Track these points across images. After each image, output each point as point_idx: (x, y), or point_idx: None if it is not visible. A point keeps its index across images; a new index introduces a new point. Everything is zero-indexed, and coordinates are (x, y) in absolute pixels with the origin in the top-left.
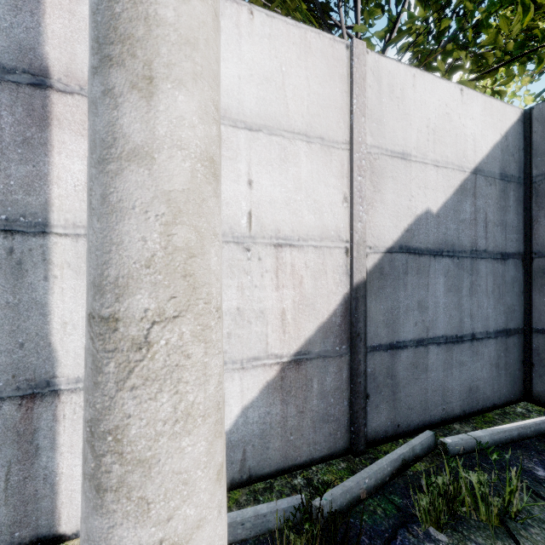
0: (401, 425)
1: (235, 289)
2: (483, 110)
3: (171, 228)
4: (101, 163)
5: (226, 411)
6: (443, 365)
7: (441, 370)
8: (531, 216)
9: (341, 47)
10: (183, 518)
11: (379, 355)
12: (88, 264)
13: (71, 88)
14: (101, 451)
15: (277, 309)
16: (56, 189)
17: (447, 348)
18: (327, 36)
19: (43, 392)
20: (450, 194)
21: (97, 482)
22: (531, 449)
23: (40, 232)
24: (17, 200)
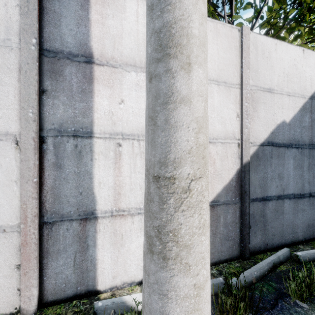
0: (268, 244)
1: None
2: None
3: (198, 135)
4: (164, 104)
5: None
6: (292, 211)
7: (291, 214)
8: None
9: (236, 30)
10: (202, 275)
11: (256, 204)
12: (152, 152)
13: (102, 62)
14: (166, 240)
15: None
16: (96, 114)
17: (295, 201)
18: (228, 25)
19: (90, 217)
20: (297, 111)
21: (163, 255)
22: None
23: (89, 136)
24: (79, 120)
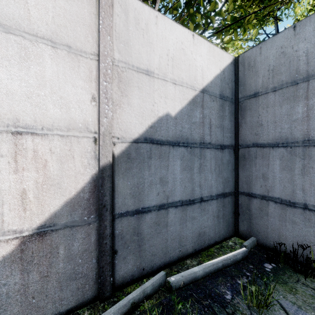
0: (146, 268)
1: None
2: (208, 52)
3: None
4: None
5: None
6: (179, 221)
7: (178, 224)
8: (238, 123)
9: None
10: None
11: (126, 219)
12: None
13: None
14: None
15: (15, 190)
16: None
17: (183, 209)
18: None
19: None
20: (185, 104)
21: None
22: (228, 275)
23: None
24: None
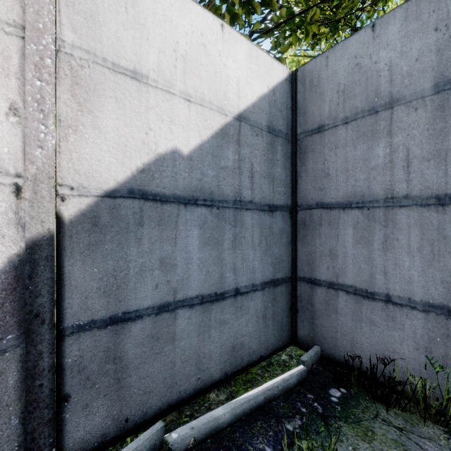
0: (132, 418)
1: None
2: (248, 56)
3: None
4: None
5: None
6: (197, 329)
7: (195, 335)
8: (297, 171)
9: None
10: None
11: (90, 336)
12: None
13: None
14: None
15: None
16: None
17: (203, 309)
18: None
19: None
20: (208, 136)
21: None
22: (273, 415)
23: None
24: None
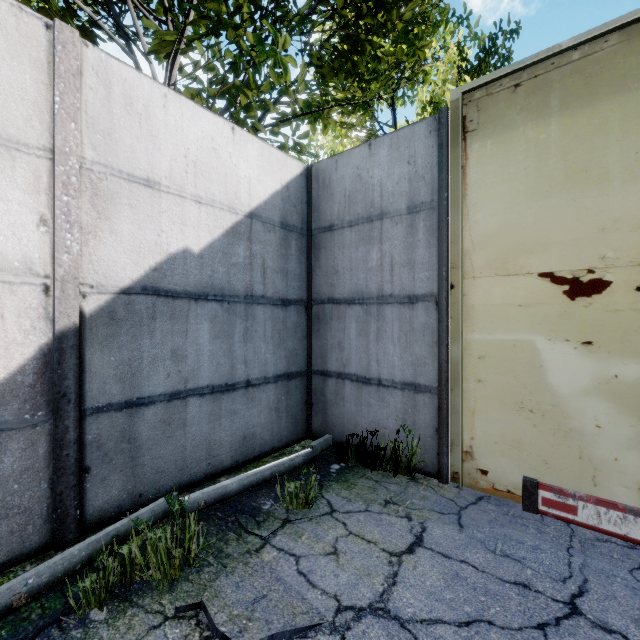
0: (145, 494)
1: None
2: (260, 155)
3: None
4: None
5: None
6: (208, 417)
7: (206, 423)
8: (312, 266)
9: (36, 23)
10: None
11: (108, 417)
12: None
13: None
14: None
15: None
16: None
17: (214, 398)
18: None
19: None
20: (219, 235)
21: None
22: (277, 485)
23: None
24: None
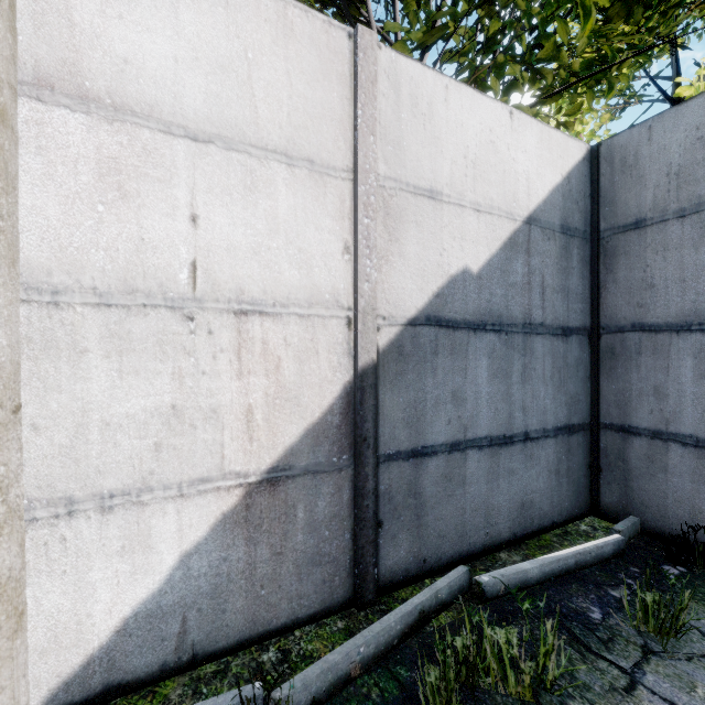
0: (429, 560)
1: (168, 377)
2: (539, 142)
3: None
4: None
5: (154, 562)
6: (486, 476)
7: (484, 482)
8: (599, 281)
9: (341, 35)
10: None
11: (397, 466)
12: None
13: None
14: None
15: (239, 406)
16: None
17: (492, 453)
18: (319, 16)
19: None
20: (496, 249)
21: None
22: (590, 581)
23: None
24: None
